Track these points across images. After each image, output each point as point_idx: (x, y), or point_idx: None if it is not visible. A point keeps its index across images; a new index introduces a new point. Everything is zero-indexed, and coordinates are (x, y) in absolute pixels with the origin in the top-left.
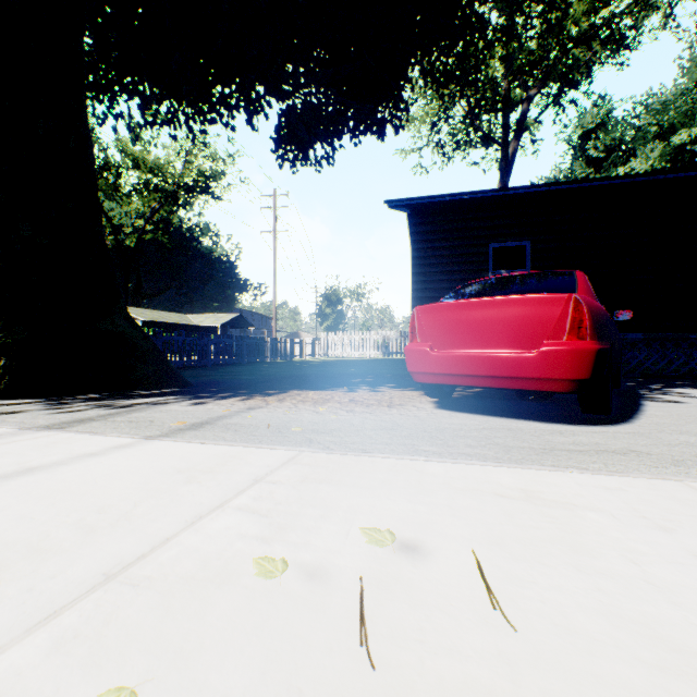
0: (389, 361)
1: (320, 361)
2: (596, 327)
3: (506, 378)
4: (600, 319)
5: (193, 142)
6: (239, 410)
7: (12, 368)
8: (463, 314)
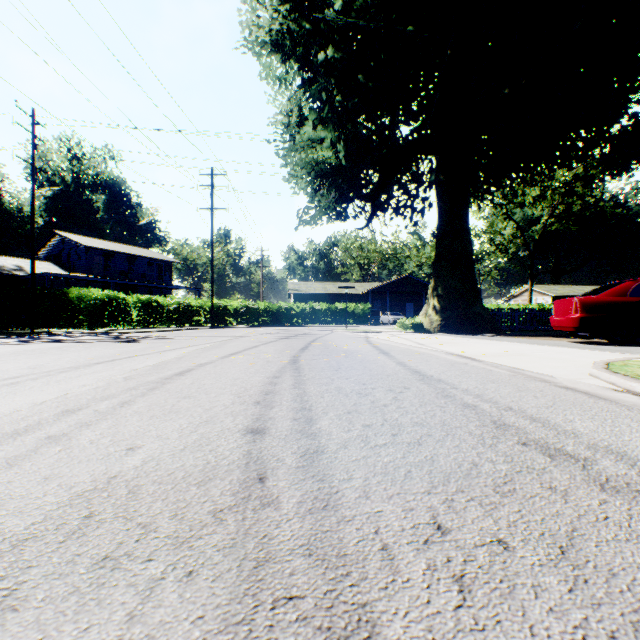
0: None
1: None
2: (586, 309)
3: (561, 327)
4: (595, 306)
5: (543, 188)
6: (496, 337)
7: (446, 324)
8: (557, 305)
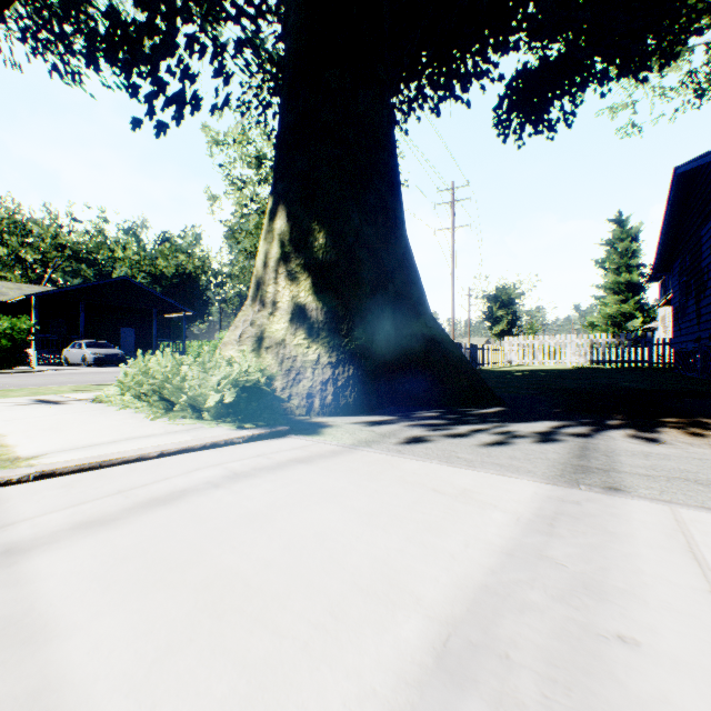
0: (616, 371)
1: (521, 370)
2: None
3: None
4: None
5: (405, 133)
6: None
7: (358, 378)
8: None
